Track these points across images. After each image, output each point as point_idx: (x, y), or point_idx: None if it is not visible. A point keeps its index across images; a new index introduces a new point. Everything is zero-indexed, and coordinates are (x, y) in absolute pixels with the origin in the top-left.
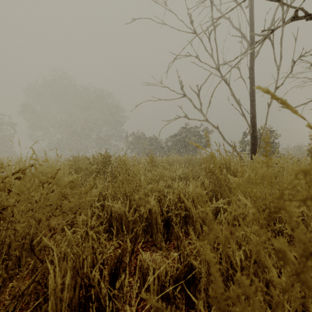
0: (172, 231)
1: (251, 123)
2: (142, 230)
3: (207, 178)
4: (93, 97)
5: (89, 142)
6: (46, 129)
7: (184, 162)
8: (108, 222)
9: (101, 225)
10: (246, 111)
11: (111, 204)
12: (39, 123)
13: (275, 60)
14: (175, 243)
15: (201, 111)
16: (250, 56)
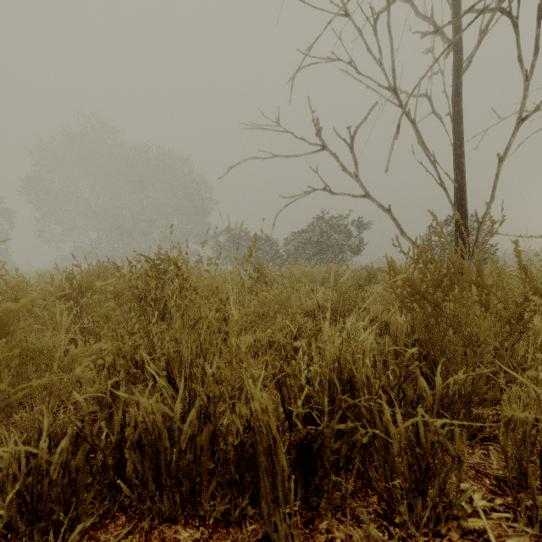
0: (322, 483)
1: (456, 200)
2: (223, 482)
3: (408, 310)
4: (154, 164)
5: (148, 246)
6: (70, 223)
7: (323, 279)
8: (114, 454)
9: (87, 468)
10: (448, 176)
11: (127, 397)
12: (57, 211)
13: (521, 59)
14: (334, 525)
15: (356, 178)
16: (455, 69)
